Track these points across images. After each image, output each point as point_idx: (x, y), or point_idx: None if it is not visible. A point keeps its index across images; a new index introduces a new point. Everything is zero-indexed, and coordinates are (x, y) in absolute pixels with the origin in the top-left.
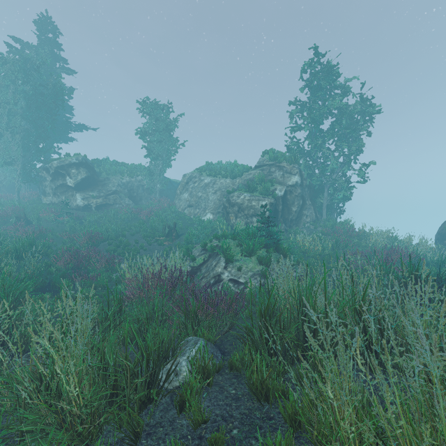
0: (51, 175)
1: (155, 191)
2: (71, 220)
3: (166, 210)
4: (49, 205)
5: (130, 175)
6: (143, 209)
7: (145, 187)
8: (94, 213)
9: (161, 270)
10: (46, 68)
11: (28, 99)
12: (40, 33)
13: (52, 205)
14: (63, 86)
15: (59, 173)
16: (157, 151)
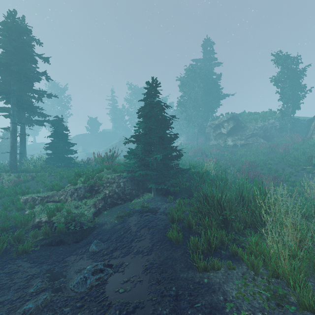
0: (213, 129)
1: (286, 130)
2: (229, 154)
3: (302, 144)
4: (212, 146)
5: (262, 120)
6: (279, 144)
7: (276, 127)
8: (239, 149)
9: None
10: (206, 68)
11: (201, 89)
12: (204, 50)
13: (213, 145)
14: (215, 74)
15: (218, 126)
16: (287, 96)
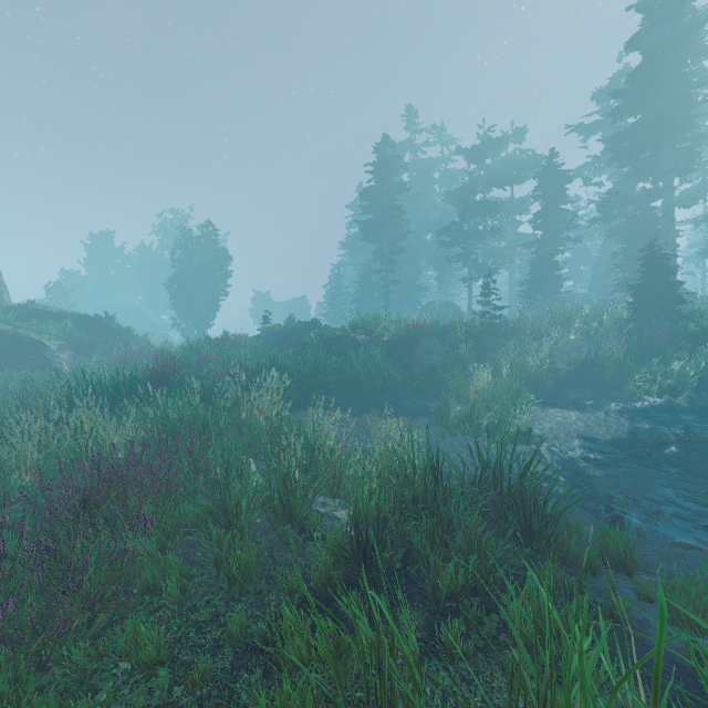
0: None
1: None
2: None
3: None
4: None
5: None
6: None
7: None
8: None
9: None
10: None
11: None
12: None
13: None
14: None
15: None
16: None
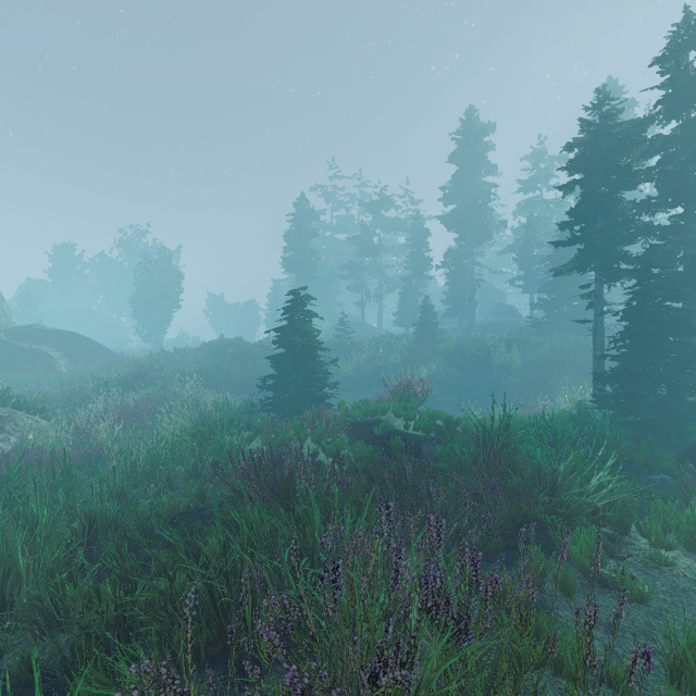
0: None
1: None
2: None
3: None
4: None
5: None
6: None
7: None
8: None
9: (98, 417)
10: None
11: None
12: None
13: None
14: None
15: None
16: None
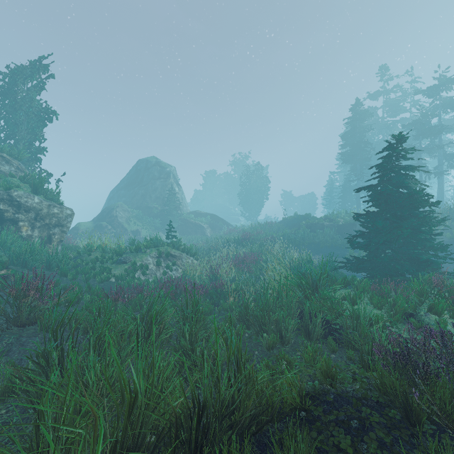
0: None
1: None
2: None
3: None
4: None
5: None
6: None
7: None
8: None
9: (222, 261)
10: None
11: None
12: None
13: None
14: None
15: None
16: None
